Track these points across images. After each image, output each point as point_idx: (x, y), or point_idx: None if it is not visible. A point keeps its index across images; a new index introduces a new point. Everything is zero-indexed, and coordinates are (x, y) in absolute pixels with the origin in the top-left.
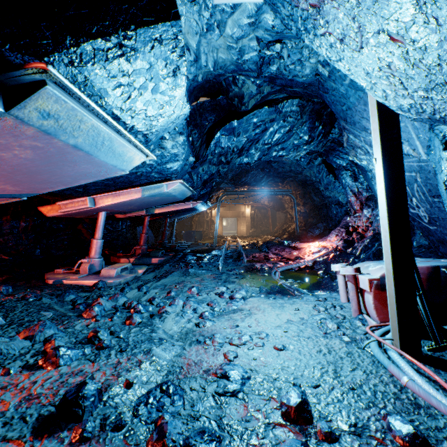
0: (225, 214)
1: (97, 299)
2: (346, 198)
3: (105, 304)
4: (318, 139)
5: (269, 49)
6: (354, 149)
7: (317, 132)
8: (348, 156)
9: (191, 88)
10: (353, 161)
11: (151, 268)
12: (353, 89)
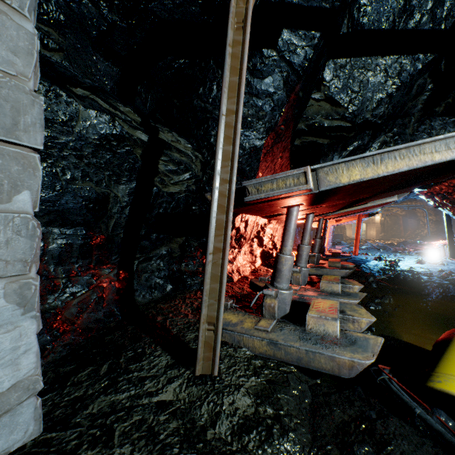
0: None
1: None
2: None
3: None
4: None
5: None
6: None
7: None
8: None
9: None
10: None
11: None
12: None
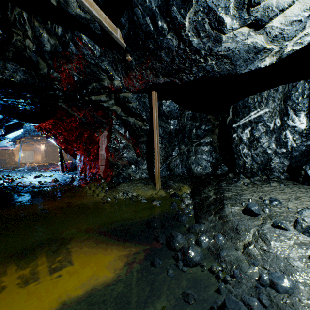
0: (24, 149)
1: None
2: None
3: None
4: None
5: None
6: None
7: None
8: None
9: None
10: None
11: None
12: None
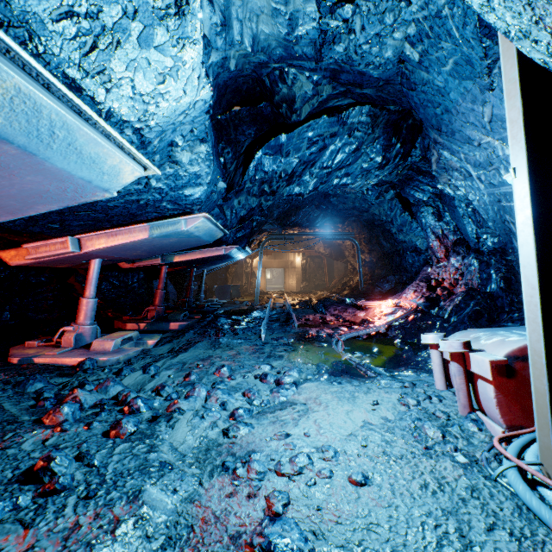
0: (269, 264)
1: (73, 390)
2: (427, 242)
3: (84, 399)
4: (394, 161)
5: (334, 14)
6: (448, 172)
7: (394, 152)
8: (438, 183)
9: (221, 82)
10: (437, 194)
11: (167, 337)
12: (456, 79)
